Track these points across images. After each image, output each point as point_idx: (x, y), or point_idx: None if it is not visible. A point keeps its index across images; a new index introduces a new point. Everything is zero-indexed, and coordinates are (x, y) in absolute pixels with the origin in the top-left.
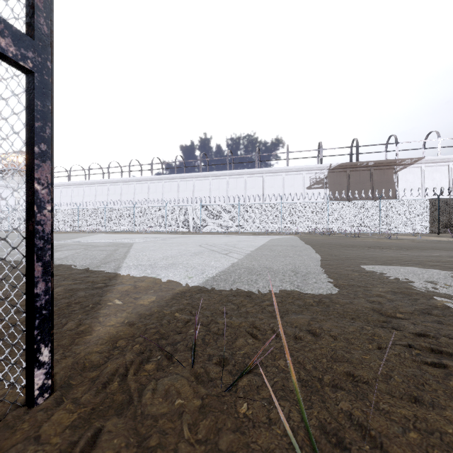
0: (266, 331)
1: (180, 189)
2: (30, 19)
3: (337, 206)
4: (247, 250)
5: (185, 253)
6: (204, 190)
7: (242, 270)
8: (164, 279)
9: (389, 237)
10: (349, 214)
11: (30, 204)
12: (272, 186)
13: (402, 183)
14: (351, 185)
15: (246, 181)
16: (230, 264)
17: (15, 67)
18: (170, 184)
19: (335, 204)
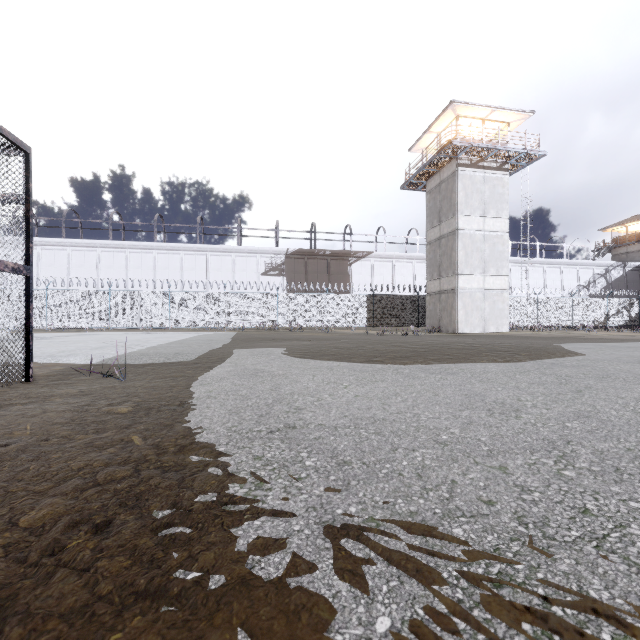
0: (131, 370)
1: (72, 262)
2: (28, 259)
3: (287, 298)
4: (156, 344)
5: (84, 348)
6: (116, 266)
7: (136, 354)
8: (67, 361)
9: (327, 331)
10: (299, 308)
11: (28, 317)
12: (219, 269)
13: (356, 276)
14: (309, 275)
15: (183, 259)
16: (129, 352)
17: (24, 275)
18: (54, 253)
19: (285, 296)
